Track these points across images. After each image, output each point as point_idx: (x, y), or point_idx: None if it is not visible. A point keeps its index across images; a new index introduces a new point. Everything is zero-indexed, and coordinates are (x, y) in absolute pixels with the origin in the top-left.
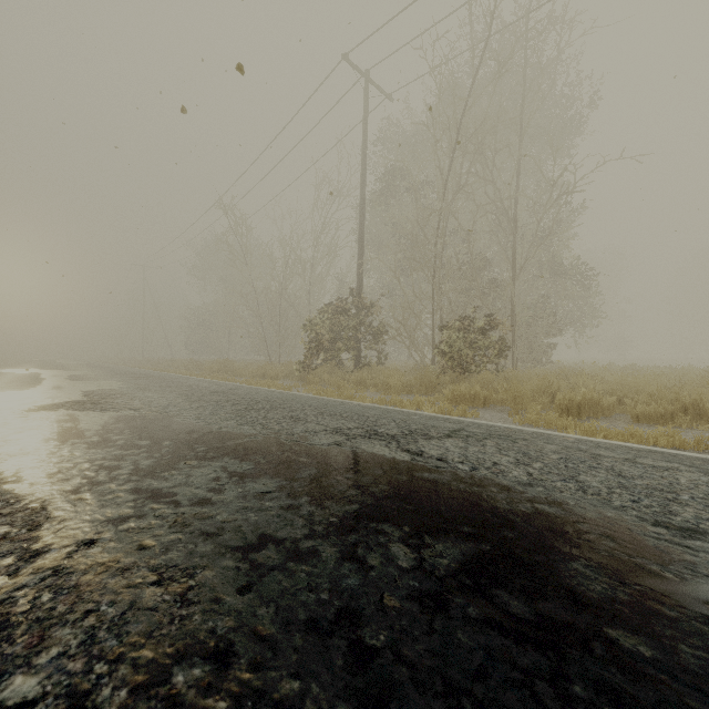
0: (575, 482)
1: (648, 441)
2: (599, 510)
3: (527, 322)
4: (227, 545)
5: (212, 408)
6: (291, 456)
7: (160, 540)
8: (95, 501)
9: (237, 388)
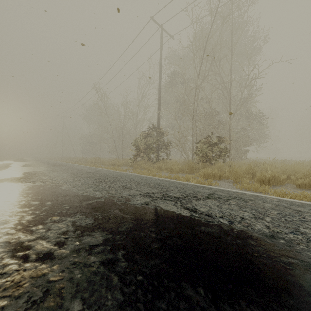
0: (301, 234)
1: None
2: None
3: (236, 140)
4: None
5: (83, 181)
6: (118, 213)
7: None
8: None
9: (100, 170)
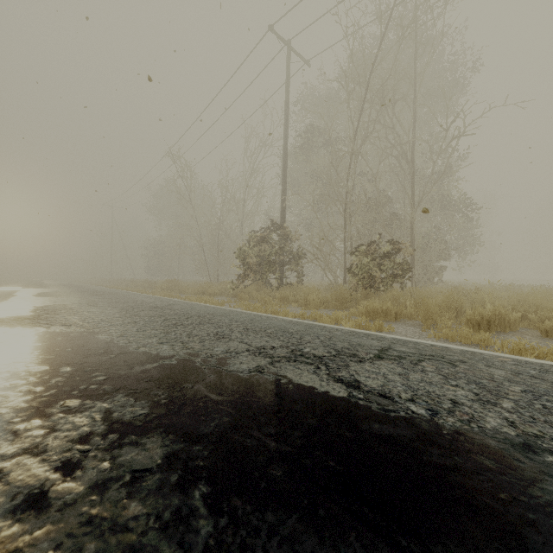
0: None
1: None
2: None
3: (422, 249)
4: None
5: (142, 323)
6: (202, 391)
7: None
8: None
9: (176, 303)
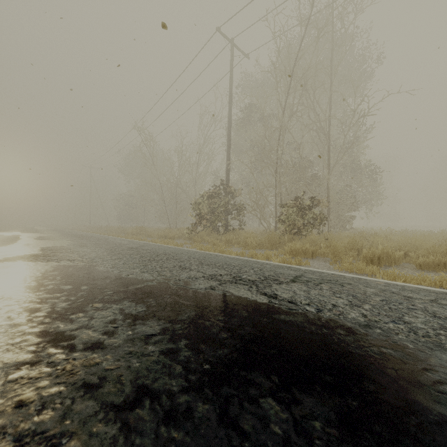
0: (403, 323)
1: (437, 284)
2: (438, 354)
3: (337, 202)
4: (103, 401)
5: (125, 259)
6: (176, 299)
7: (41, 393)
8: (3, 345)
9: (146, 245)
